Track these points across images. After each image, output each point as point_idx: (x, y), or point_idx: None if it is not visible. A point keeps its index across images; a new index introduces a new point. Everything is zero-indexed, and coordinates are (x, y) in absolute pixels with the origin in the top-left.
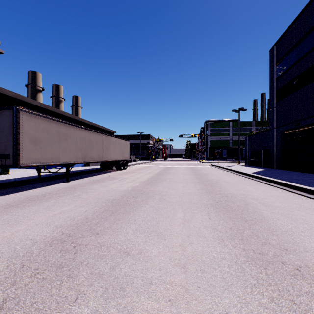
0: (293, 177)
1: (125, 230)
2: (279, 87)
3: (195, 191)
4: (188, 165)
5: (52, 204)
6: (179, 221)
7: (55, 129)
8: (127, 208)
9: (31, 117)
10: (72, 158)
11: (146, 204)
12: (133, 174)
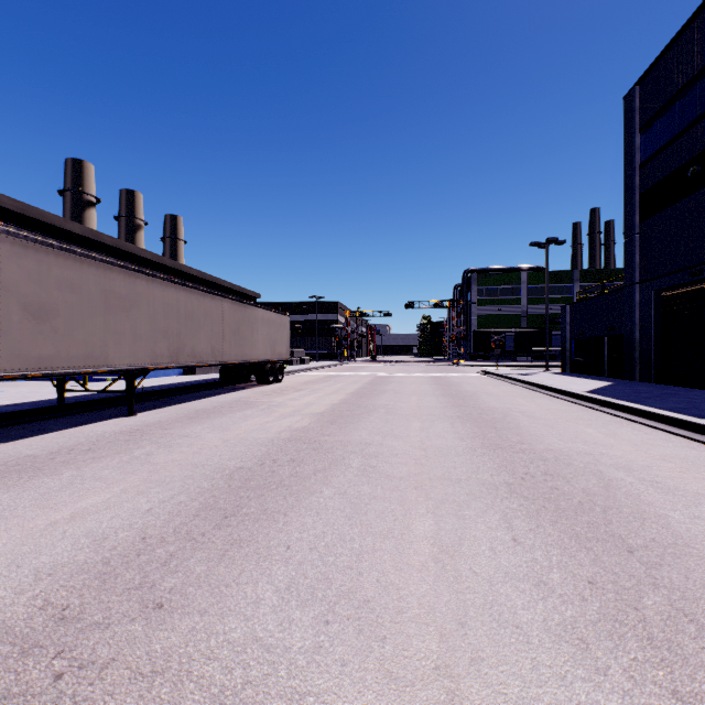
0: (696, 403)
1: (252, 590)
2: (650, 184)
3: (455, 443)
4: (428, 372)
5: (63, 484)
6: (424, 549)
7: (95, 281)
8: (270, 501)
9: (26, 249)
10: (142, 355)
11: (326, 485)
12: (296, 395)
